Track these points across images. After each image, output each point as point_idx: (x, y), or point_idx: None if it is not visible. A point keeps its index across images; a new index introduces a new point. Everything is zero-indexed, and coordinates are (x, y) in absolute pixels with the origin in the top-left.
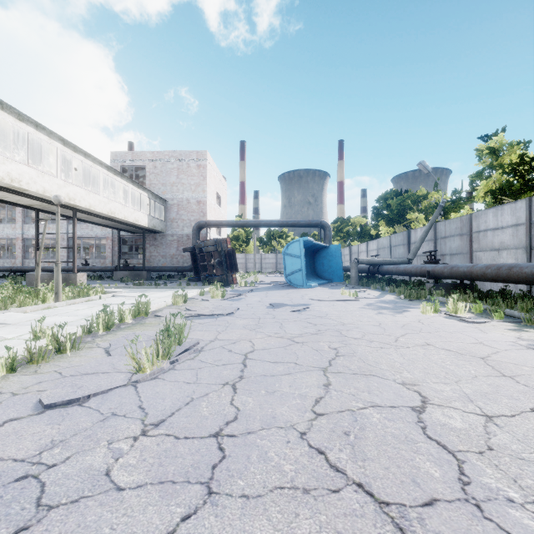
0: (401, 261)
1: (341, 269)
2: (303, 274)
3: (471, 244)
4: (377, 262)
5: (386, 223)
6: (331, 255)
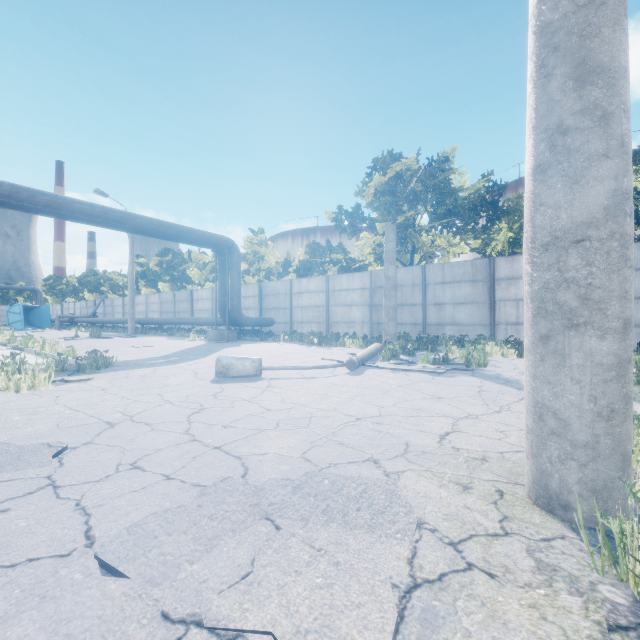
0: (86, 316)
1: (50, 321)
2: (23, 323)
3: (113, 310)
4: (72, 317)
5: (89, 291)
6: (42, 312)
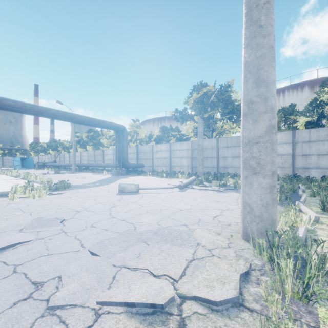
0: (51, 162)
1: (33, 165)
2: (20, 166)
3: (64, 159)
4: (44, 163)
5: (52, 150)
6: (30, 160)
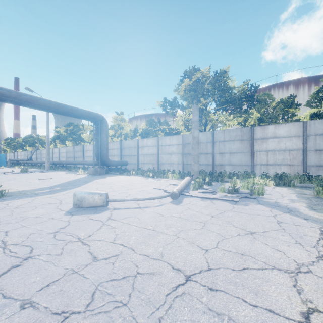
0: (26, 160)
1: (5, 162)
2: None
3: (41, 156)
4: (18, 160)
5: (29, 146)
6: (1, 157)
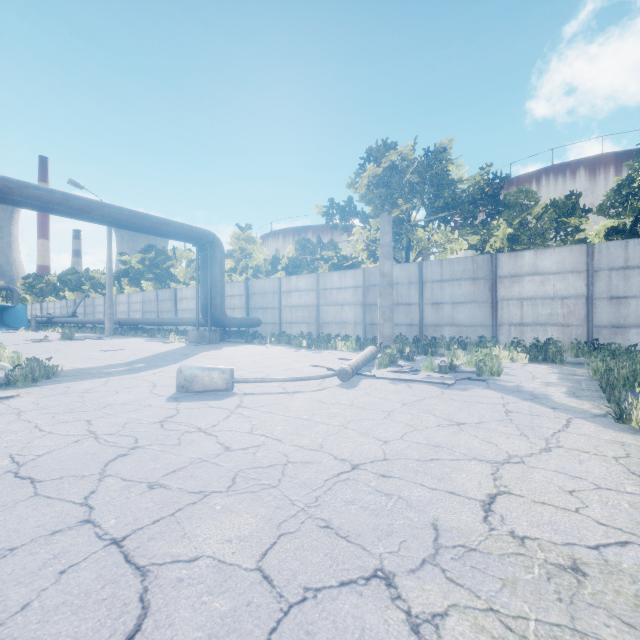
0: (65, 316)
1: (27, 321)
2: None
3: (94, 310)
4: (50, 317)
5: (69, 290)
6: (18, 312)
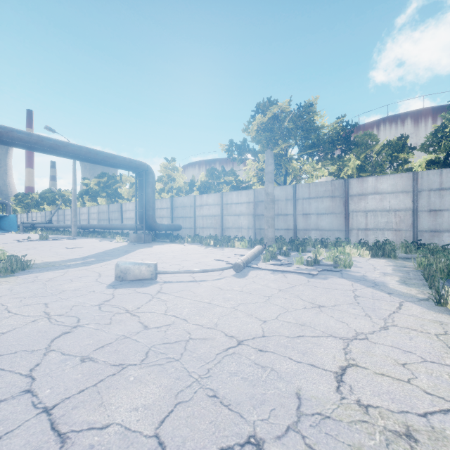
0: (44, 223)
1: (17, 226)
2: None
3: (64, 218)
4: (33, 223)
5: (47, 204)
6: (11, 220)
